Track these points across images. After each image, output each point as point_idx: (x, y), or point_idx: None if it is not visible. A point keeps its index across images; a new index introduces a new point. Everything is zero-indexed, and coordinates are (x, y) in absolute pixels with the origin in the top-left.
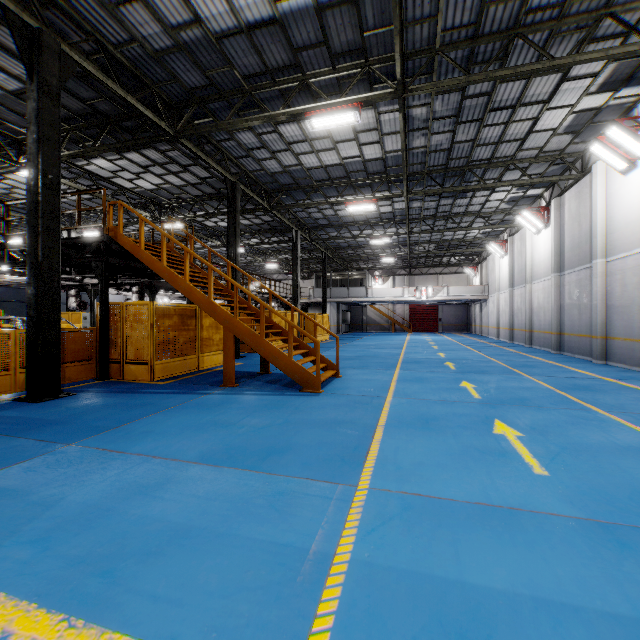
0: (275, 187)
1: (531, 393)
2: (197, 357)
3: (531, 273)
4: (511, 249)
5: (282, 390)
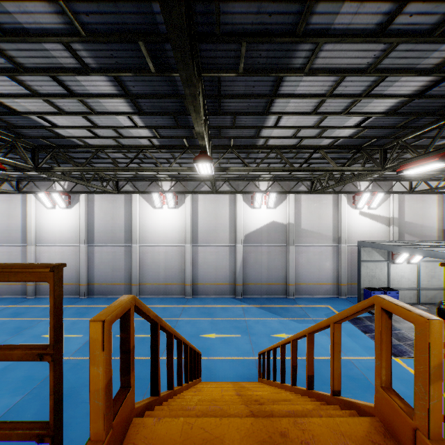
0: None
1: (224, 324)
2: None
3: (36, 237)
4: None
5: None
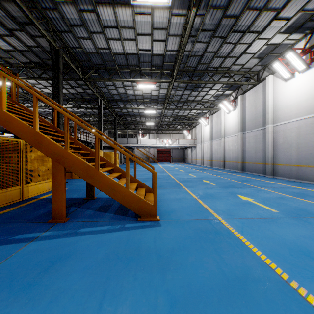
0: (88, 65)
1: (293, 202)
2: (21, 188)
3: (224, 133)
4: (211, 121)
5: (119, 221)
